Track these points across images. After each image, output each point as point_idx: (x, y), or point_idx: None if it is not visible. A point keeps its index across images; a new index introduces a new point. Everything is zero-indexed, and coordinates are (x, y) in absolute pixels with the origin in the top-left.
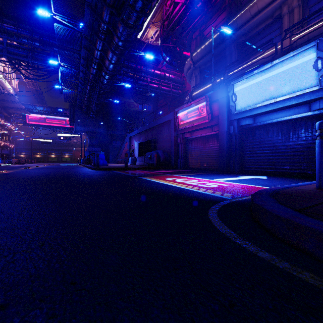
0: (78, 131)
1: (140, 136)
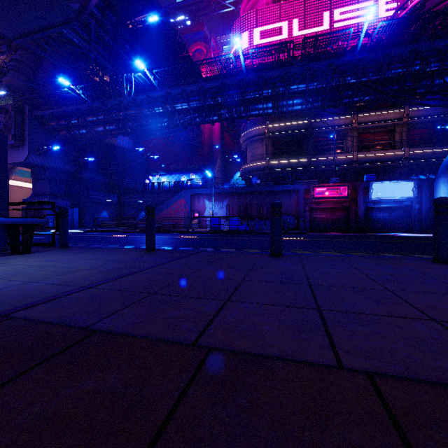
0: (24, 163)
1: (223, 195)
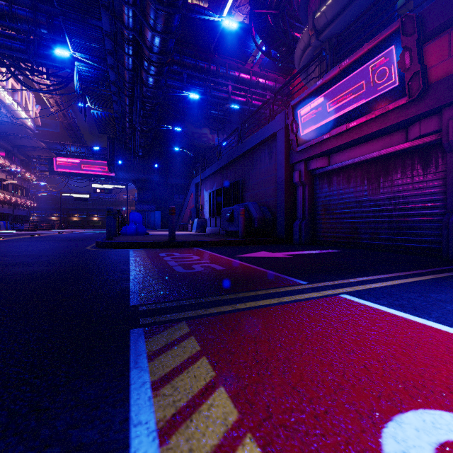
0: (122, 179)
1: (212, 179)
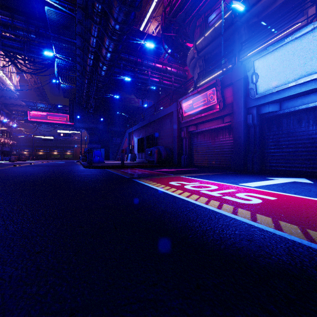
0: (78, 127)
1: (139, 131)
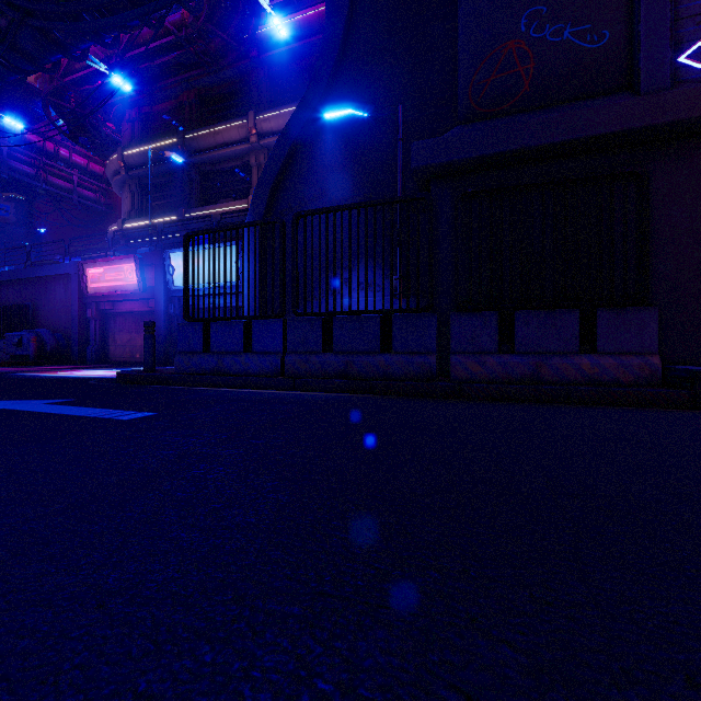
0: None
1: None
